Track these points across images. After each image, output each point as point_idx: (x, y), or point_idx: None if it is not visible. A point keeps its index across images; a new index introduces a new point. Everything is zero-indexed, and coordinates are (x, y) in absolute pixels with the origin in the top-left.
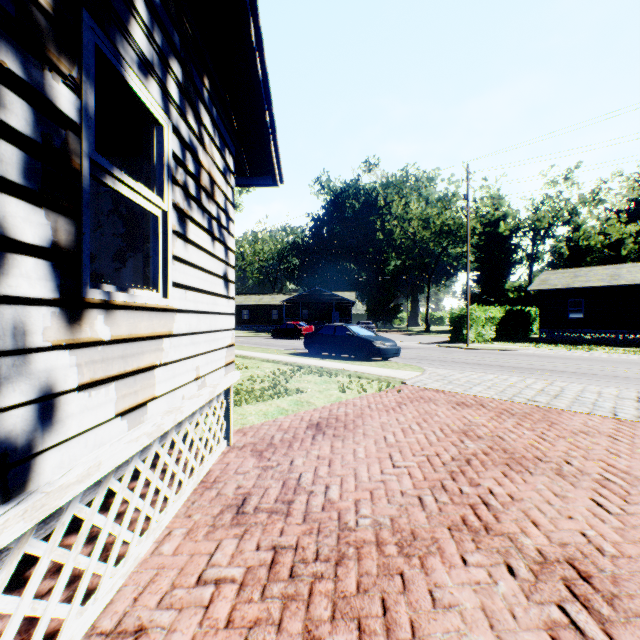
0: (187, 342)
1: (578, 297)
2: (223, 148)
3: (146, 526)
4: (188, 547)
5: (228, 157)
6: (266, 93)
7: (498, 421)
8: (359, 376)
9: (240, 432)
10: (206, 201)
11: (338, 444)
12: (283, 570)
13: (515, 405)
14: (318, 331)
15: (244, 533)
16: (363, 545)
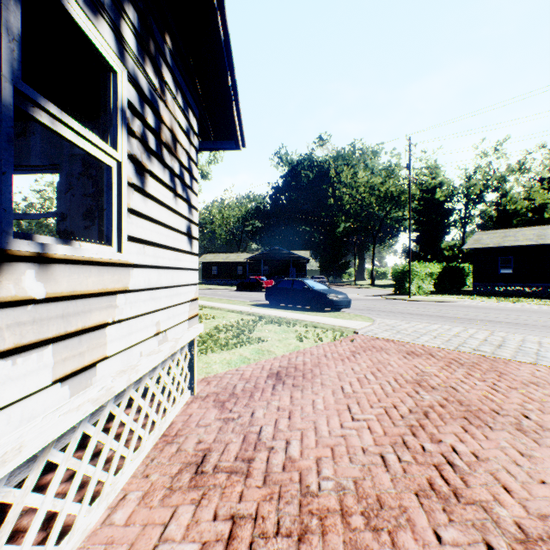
0: (146, 297)
1: (508, 255)
2: (186, 109)
3: (101, 488)
4: (141, 515)
5: (192, 118)
6: (228, 56)
7: (449, 371)
8: (315, 326)
9: (204, 381)
10: (168, 157)
11: (297, 394)
12: (241, 548)
13: (462, 355)
14: (277, 285)
15: (201, 498)
16: (327, 515)
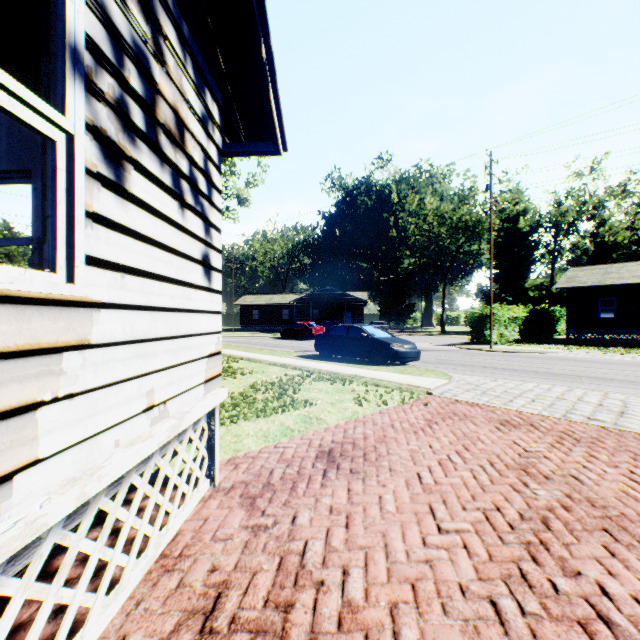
0: (126, 355)
1: (610, 295)
2: (201, 86)
3: None
4: None
5: (210, 103)
6: (260, 14)
7: (562, 450)
8: (376, 384)
9: (230, 464)
10: (169, 148)
11: (357, 486)
12: None
13: (574, 426)
14: (329, 332)
15: None
16: None
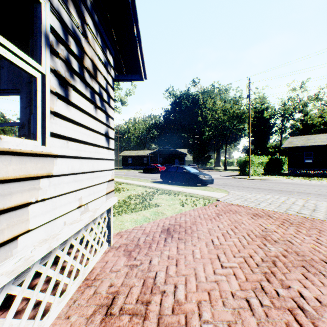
0: (69, 180)
1: (310, 151)
2: (104, 48)
3: None
4: None
5: (109, 55)
6: (133, 11)
7: (284, 228)
8: (191, 196)
9: (118, 235)
10: (89, 79)
11: (181, 246)
12: None
13: (290, 216)
14: (167, 169)
15: None
16: None
